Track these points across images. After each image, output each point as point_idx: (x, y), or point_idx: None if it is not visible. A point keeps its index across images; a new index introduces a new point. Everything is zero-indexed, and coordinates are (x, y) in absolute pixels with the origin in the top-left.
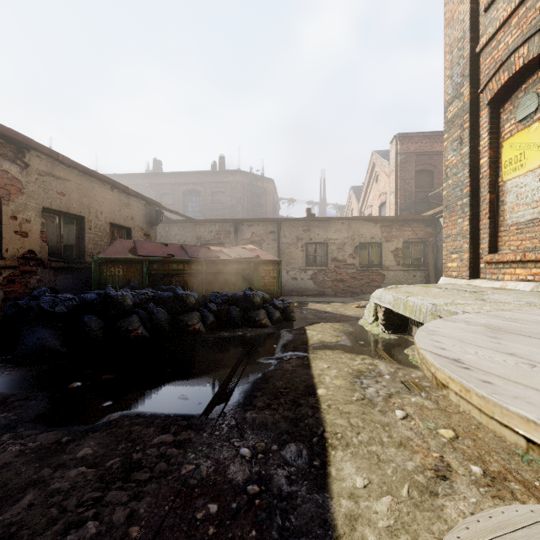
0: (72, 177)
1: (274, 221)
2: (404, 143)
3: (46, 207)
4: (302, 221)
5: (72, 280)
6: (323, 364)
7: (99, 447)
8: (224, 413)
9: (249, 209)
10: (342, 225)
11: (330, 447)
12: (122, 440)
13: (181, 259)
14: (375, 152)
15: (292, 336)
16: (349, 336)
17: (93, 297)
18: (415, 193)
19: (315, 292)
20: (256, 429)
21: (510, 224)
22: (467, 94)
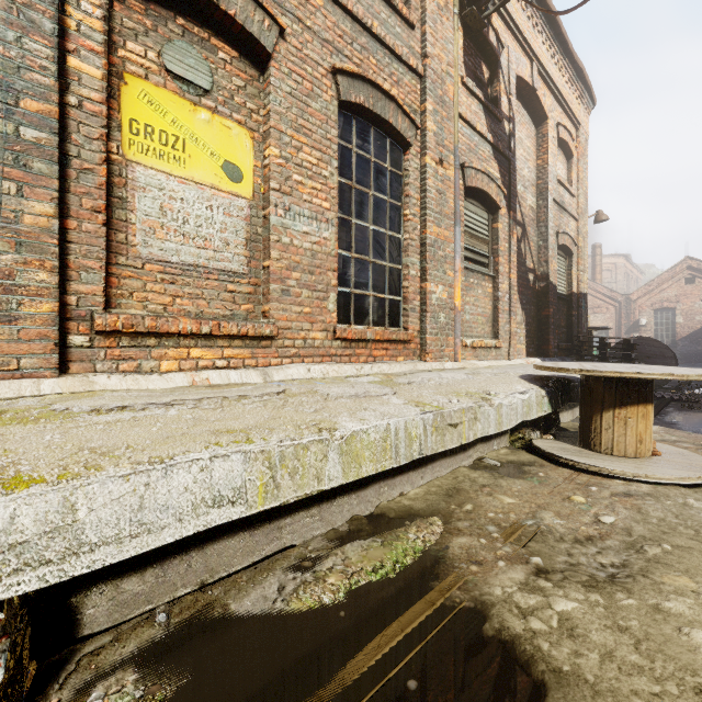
0: None
1: None
2: None
3: None
4: None
5: None
6: None
7: None
8: None
9: None
10: None
11: None
12: None
13: None
14: None
15: None
16: None
17: None
18: None
19: None
20: None
21: (148, 258)
22: None
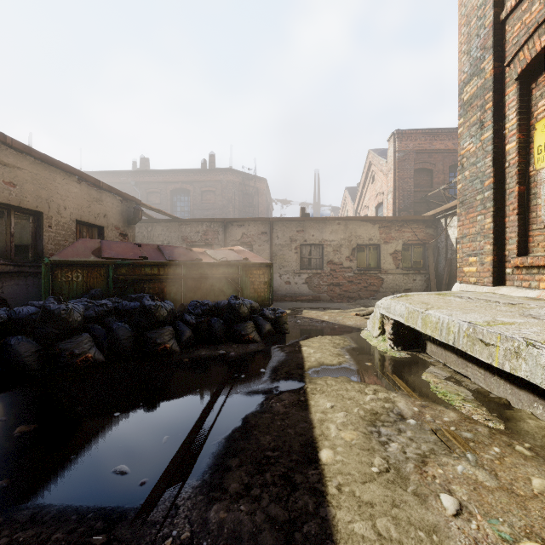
0: (26, 165)
1: (266, 221)
2: (403, 140)
3: None
4: (296, 221)
5: (26, 287)
6: (325, 401)
7: None
8: (177, 506)
9: (240, 210)
10: (339, 226)
11: None
12: None
13: (156, 262)
14: (372, 150)
15: (284, 355)
16: (353, 354)
17: (31, 311)
18: (414, 193)
19: (310, 297)
20: None
21: None
22: (490, 69)
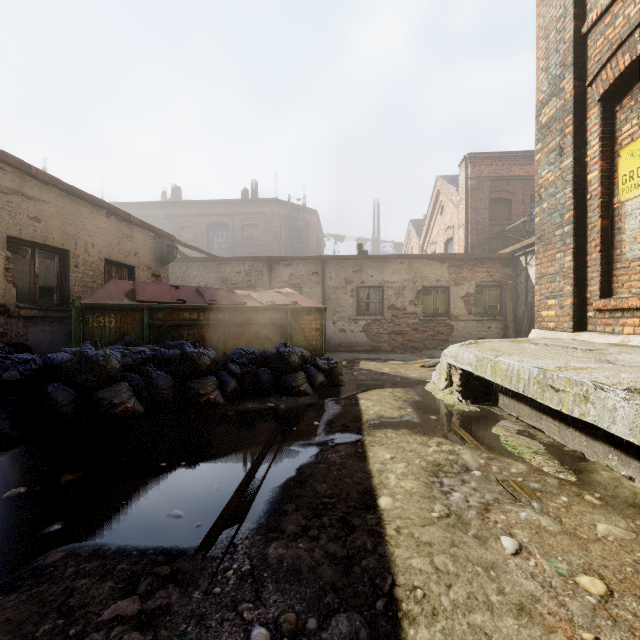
0: (52, 198)
1: (318, 259)
2: (476, 166)
3: (13, 236)
4: (352, 260)
5: (52, 333)
6: (384, 452)
7: (5, 630)
8: (235, 544)
9: (287, 246)
10: (402, 265)
11: (406, 620)
12: (51, 612)
13: (195, 306)
14: (440, 177)
15: (340, 408)
16: (416, 407)
17: (65, 357)
18: (489, 227)
19: (369, 347)
20: (282, 579)
21: (631, 259)
22: (570, 89)
